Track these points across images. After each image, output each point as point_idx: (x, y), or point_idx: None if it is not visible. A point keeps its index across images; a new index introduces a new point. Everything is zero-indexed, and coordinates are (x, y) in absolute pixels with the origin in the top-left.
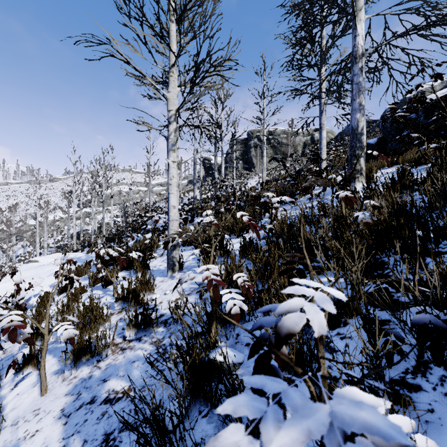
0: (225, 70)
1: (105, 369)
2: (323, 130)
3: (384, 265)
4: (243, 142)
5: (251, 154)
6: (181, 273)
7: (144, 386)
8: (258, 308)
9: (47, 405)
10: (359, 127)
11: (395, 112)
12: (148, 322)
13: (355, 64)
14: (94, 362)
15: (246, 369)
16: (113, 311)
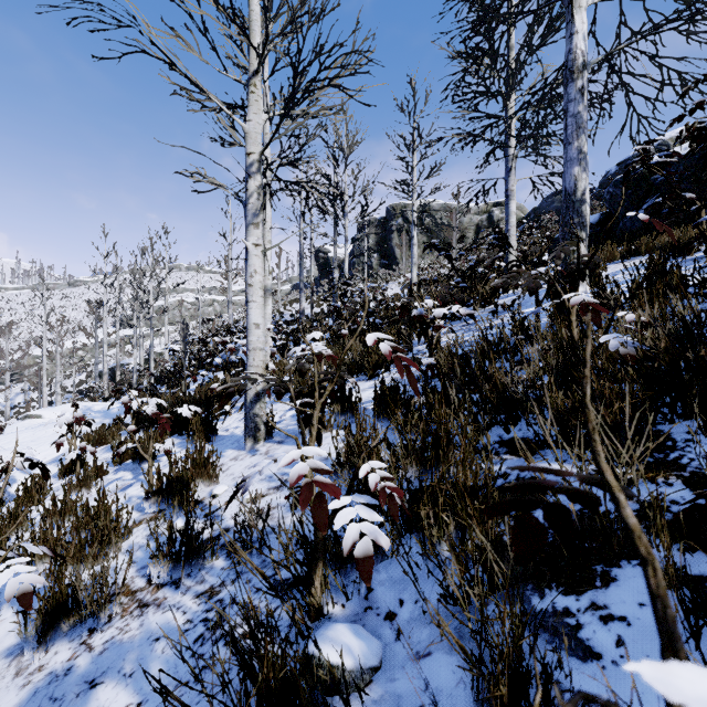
0: (347, 75)
1: (99, 652)
2: (511, 201)
3: (664, 440)
4: (380, 224)
5: (392, 243)
6: (270, 444)
7: None
8: (411, 526)
9: None
10: (578, 190)
11: (651, 156)
12: (195, 548)
13: (572, 82)
14: (83, 634)
15: (387, 687)
16: (142, 517)
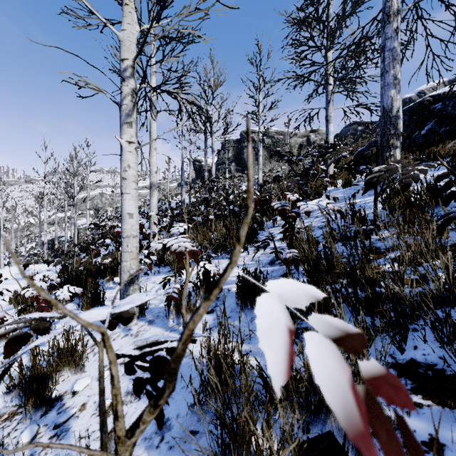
0: None
1: None
2: (329, 124)
3: None
4: (236, 143)
5: (244, 156)
6: (142, 322)
7: None
8: None
9: None
10: (394, 108)
11: None
12: None
13: (388, 24)
14: None
15: None
16: (3, 410)
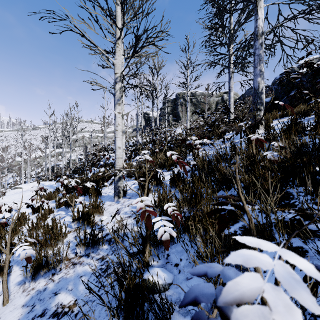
0: (158, 40)
1: (57, 282)
2: (231, 92)
3: (289, 195)
4: (172, 101)
5: (178, 110)
6: (125, 199)
7: (87, 302)
8: (185, 231)
9: (6, 315)
10: (259, 88)
11: (290, 74)
12: (95, 241)
13: (257, 40)
14: (50, 275)
15: (175, 290)
16: (71, 229)
